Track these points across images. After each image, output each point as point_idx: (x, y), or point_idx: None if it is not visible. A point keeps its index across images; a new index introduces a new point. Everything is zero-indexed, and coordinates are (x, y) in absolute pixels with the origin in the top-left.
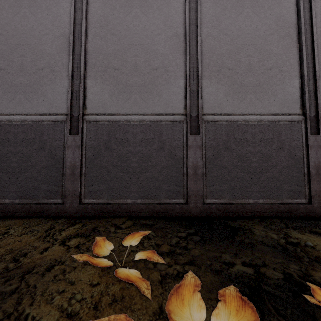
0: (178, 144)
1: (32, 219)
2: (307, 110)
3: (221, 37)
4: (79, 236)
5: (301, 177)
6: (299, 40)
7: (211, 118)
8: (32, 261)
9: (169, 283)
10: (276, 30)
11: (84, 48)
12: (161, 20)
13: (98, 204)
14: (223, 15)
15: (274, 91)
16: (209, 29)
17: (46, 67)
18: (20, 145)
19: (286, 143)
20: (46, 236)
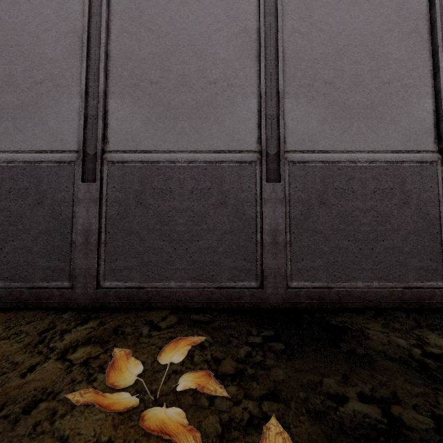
0: (248, 196)
1: (22, 312)
2: None
3: (313, 35)
4: (92, 344)
5: (436, 247)
6: (432, 38)
7: (299, 156)
8: (3, 393)
9: (236, 441)
10: (396, 24)
11: (104, 50)
12: (222, 9)
13: (124, 289)
14: (317, 1)
15: (394, 116)
16: (295, 23)
17: (47, 80)
18: (7, 199)
19: (413, 195)
20: (39, 343)
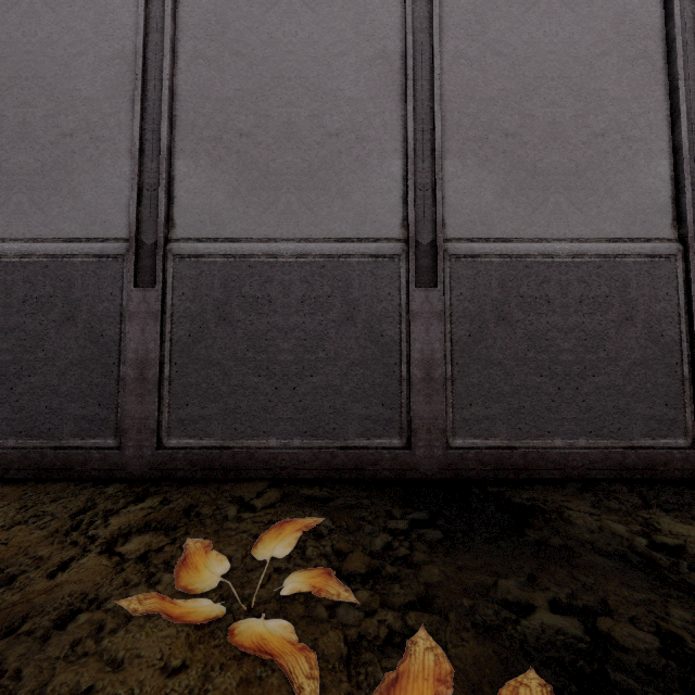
0: (388, 308)
1: (45, 485)
2: (690, 230)
3: (488, 61)
4: (152, 531)
5: (675, 386)
6: (669, 67)
7: (466, 248)
8: (24, 600)
9: (368, 665)
10: (615, 45)
11: (168, 85)
12: (349, 22)
13: (200, 449)
14: (493, 9)
15: (611, 186)
16: (460, 43)
17: (80, 131)
18: (20, 312)
19: (639, 306)
20: (72, 529)
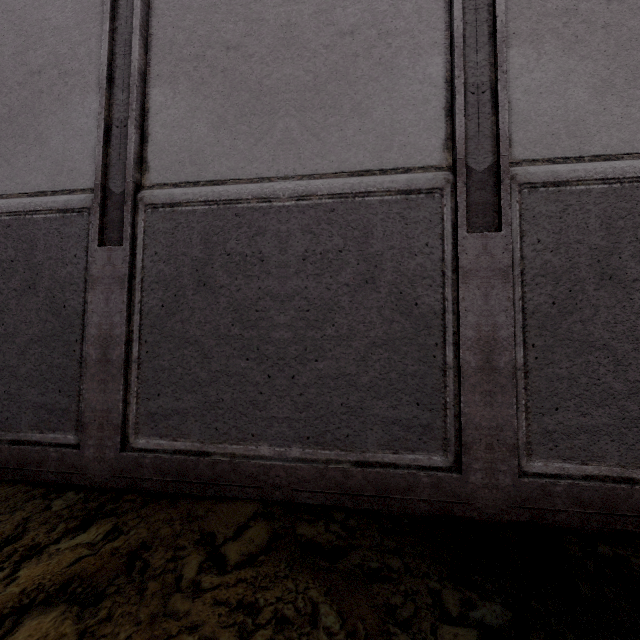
0: (424, 265)
1: None
2: None
3: None
4: (63, 603)
5: None
6: None
7: (546, 172)
8: None
9: None
10: None
11: None
12: None
13: (172, 454)
14: None
15: None
16: None
17: (49, 67)
18: None
19: None
20: None
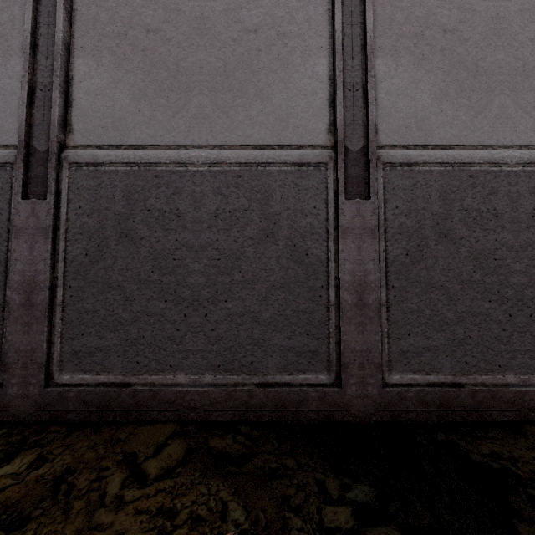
0: (313, 224)
1: None
2: None
3: None
4: None
5: None
6: None
7: (402, 155)
8: None
9: None
10: None
11: None
12: None
13: (95, 387)
14: None
15: None
16: None
17: None
18: None
19: None
20: None
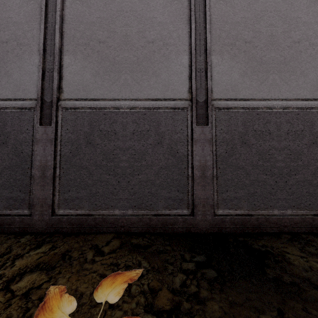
0: (180, 137)
1: None
2: None
3: (235, 2)
4: (39, 270)
5: None
6: None
7: (224, 104)
8: None
9: None
10: None
11: (59, 14)
12: None
13: (76, 216)
14: None
15: (303, 70)
16: None
17: (11, 40)
18: None
19: None
20: None
